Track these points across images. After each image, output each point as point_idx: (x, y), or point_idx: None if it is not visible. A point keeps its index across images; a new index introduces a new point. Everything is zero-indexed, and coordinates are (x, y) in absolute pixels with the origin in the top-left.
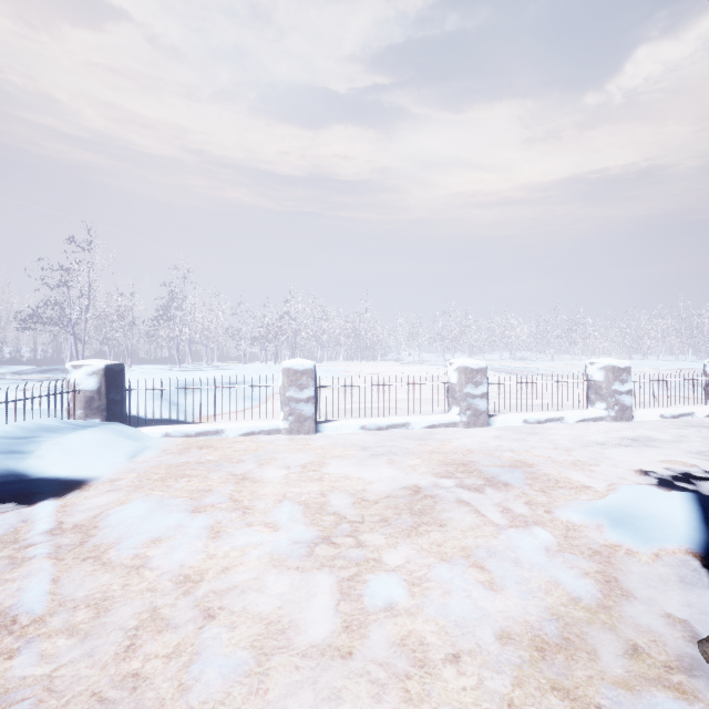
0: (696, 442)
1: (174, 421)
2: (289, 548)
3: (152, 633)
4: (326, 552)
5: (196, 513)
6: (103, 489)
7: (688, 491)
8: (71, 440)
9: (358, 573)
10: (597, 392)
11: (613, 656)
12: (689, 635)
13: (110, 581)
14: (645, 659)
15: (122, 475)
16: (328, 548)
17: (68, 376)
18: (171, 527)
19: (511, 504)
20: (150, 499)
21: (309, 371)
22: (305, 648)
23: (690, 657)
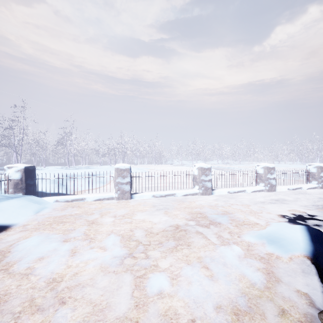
0: (304, 201)
1: (61, 194)
2: (111, 261)
3: (28, 315)
4: (129, 262)
5: (65, 242)
6: (18, 230)
7: (302, 225)
8: (4, 205)
9: (145, 273)
10: (260, 178)
11: (272, 316)
12: (309, 302)
13: (11, 283)
14: (288, 317)
15: (29, 222)
16: (131, 260)
17: (5, 172)
18: (50, 251)
19: (222, 233)
20: (42, 235)
21: (127, 169)
22: (113, 320)
23: (310, 315)
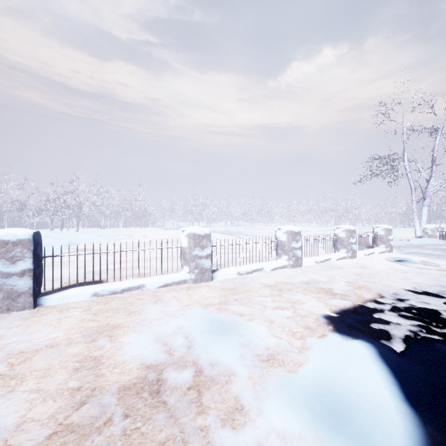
0: (340, 281)
1: None
2: None
3: None
4: None
5: None
6: None
7: (361, 338)
8: None
9: None
10: (283, 249)
11: None
12: None
13: None
14: None
15: None
16: None
17: None
18: None
19: (221, 405)
20: None
21: (25, 242)
22: None
23: None
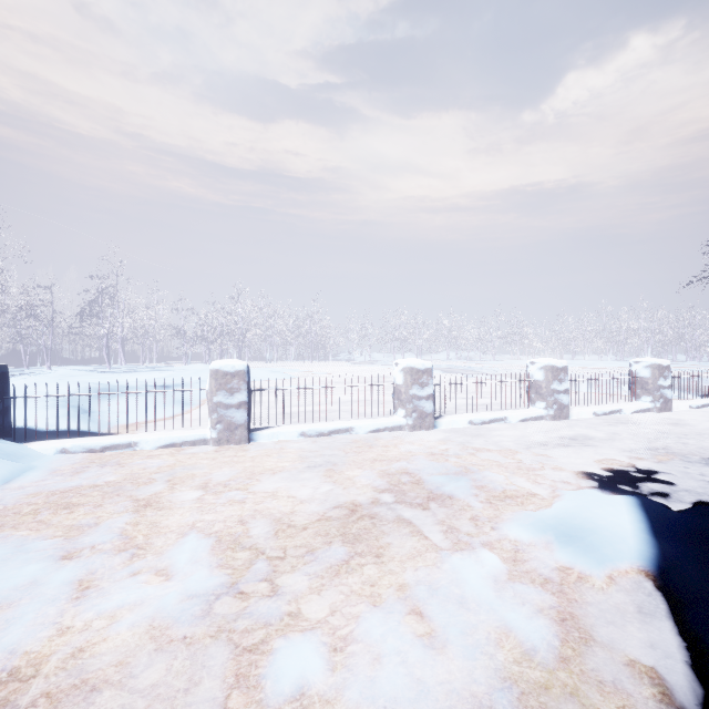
0: (627, 439)
1: (79, 433)
2: (179, 608)
3: None
4: (228, 608)
5: (65, 561)
6: None
7: (629, 494)
8: None
9: (265, 639)
10: (538, 392)
11: None
12: (659, 692)
13: None
14: None
15: None
16: (232, 603)
17: None
18: (19, 587)
19: (456, 521)
20: (5, 543)
21: (241, 373)
22: None
23: None
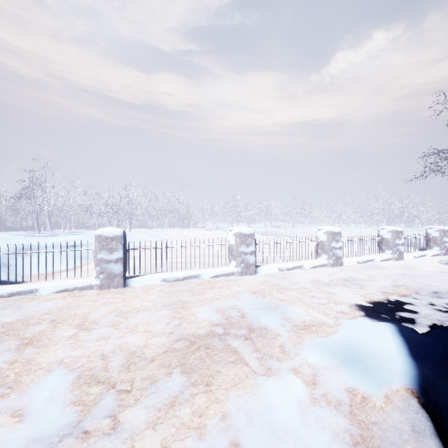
0: (380, 279)
1: None
2: None
3: None
4: None
5: None
6: None
7: (388, 321)
8: None
9: None
10: (322, 248)
11: None
12: None
13: None
14: None
15: None
16: (73, 445)
17: None
18: None
19: (269, 349)
20: None
21: (118, 237)
22: None
23: None
